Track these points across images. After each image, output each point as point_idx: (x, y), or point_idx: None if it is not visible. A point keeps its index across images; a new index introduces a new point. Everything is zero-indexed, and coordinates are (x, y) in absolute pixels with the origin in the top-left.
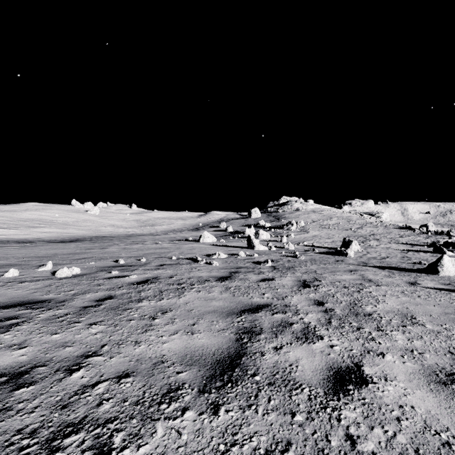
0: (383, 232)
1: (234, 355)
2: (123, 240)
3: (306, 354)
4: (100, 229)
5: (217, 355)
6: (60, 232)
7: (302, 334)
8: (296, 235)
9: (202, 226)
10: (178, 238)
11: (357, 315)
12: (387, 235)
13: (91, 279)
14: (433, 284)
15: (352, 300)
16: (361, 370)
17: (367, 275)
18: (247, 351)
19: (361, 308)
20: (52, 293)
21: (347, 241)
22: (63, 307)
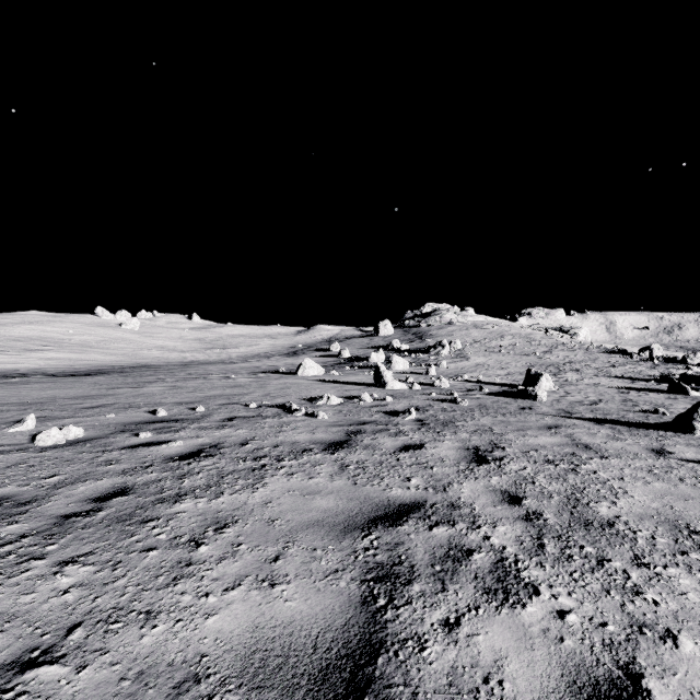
0: (584, 358)
1: (360, 648)
2: (174, 372)
3: (513, 641)
4: (140, 354)
5: (323, 652)
6: (74, 359)
7: (495, 580)
8: (450, 364)
9: (303, 348)
10: (263, 368)
11: (589, 526)
12: (590, 364)
13: (99, 449)
14: (694, 453)
15: (568, 490)
16: (643, 689)
17: (578, 436)
18: (388, 636)
19: (590, 510)
20: (14, 482)
21: (533, 374)
22: (23, 517)
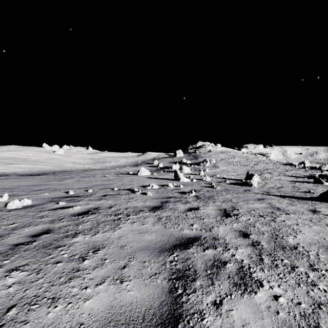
0: (273, 167)
1: (168, 319)
2: (79, 174)
3: (251, 313)
4: (63, 165)
5: (148, 321)
6: (31, 168)
7: (239, 278)
8: (210, 170)
9: (140, 163)
10: (121, 172)
11: (284, 249)
12: (276, 170)
13: (38, 210)
14: None
15: (272, 230)
16: None
17: (273, 203)
18: (183, 311)
19: (284, 240)
20: None
21: (250, 174)
22: None
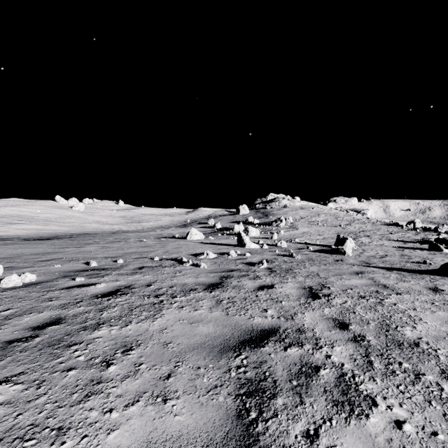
0: (372, 228)
1: None
2: (105, 237)
3: None
4: (84, 226)
5: None
6: (40, 229)
7: (340, 393)
8: (286, 232)
9: (190, 222)
10: (164, 235)
11: (401, 346)
12: (376, 232)
13: (45, 289)
14: None
15: (380, 318)
16: None
17: (377, 279)
18: None
19: (399, 333)
20: None
21: (341, 238)
22: None
